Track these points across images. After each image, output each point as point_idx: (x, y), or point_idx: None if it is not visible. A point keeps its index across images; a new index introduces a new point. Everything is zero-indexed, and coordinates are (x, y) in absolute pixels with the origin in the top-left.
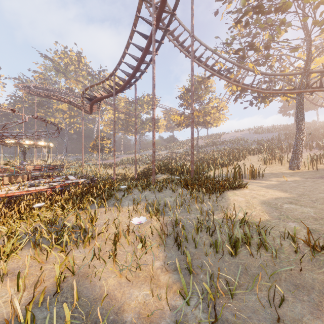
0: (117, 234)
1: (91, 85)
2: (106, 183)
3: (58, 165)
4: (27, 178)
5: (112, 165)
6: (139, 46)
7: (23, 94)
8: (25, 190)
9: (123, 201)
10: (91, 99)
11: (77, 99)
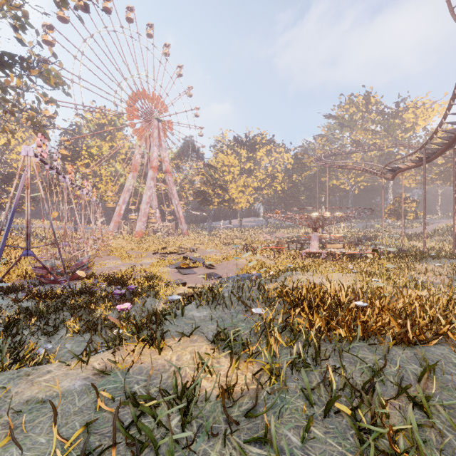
0: (426, 271)
1: (395, 160)
2: (417, 252)
3: (348, 235)
4: (353, 245)
5: (419, 236)
6: (455, 121)
7: (317, 169)
8: (364, 251)
9: (432, 263)
10: (394, 170)
11: (373, 165)
